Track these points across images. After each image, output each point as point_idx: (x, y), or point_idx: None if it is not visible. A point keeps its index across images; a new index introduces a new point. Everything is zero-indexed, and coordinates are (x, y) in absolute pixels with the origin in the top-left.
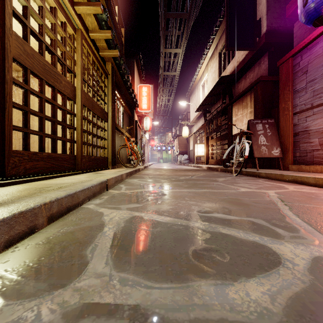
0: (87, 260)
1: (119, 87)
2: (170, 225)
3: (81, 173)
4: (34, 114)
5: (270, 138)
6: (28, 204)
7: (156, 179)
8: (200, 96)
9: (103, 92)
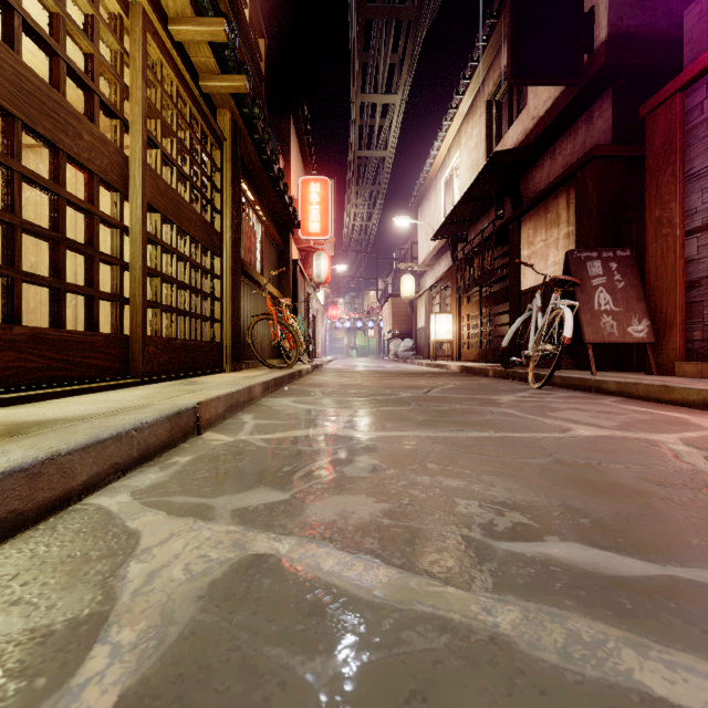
0: None
1: (252, 175)
2: (394, 624)
3: (141, 383)
4: None
5: (623, 295)
6: None
7: (339, 398)
8: (441, 204)
9: (209, 181)
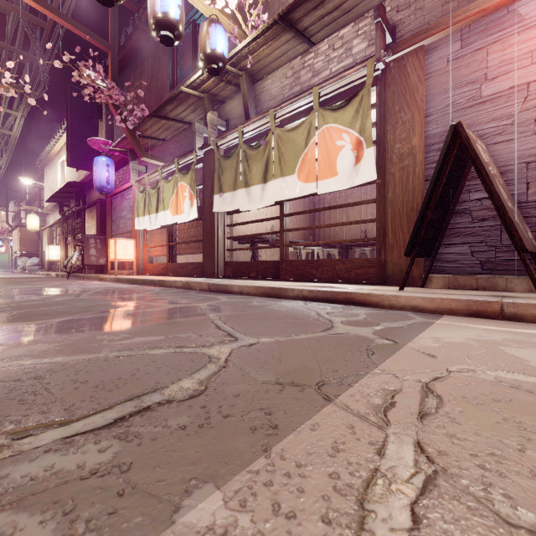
0: None
1: None
2: None
3: None
4: None
5: (100, 250)
6: None
7: None
8: (57, 177)
9: None
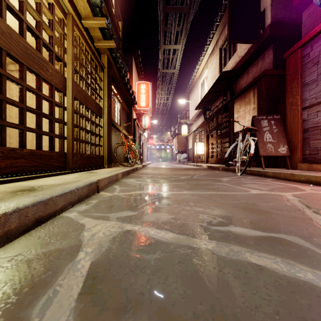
0: None
1: (116, 82)
2: (174, 247)
3: (72, 172)
4: (12, 104)
5: (276, 135)
6: None
7: (154, 179)
8: (199, 93)
9: (98, 86)
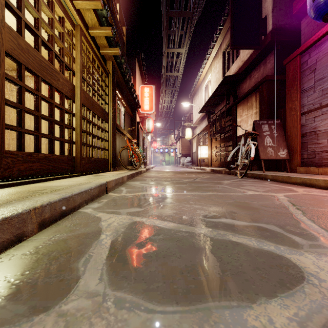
0: (78, 275)
1: (120, 87)
2: (174, 232)
3: (80, 175)
4: (29, 113)
5: (277, 139)
6: (14, 208)
7: (158, 181)
8: (203, 97)
9: (104, 92)
